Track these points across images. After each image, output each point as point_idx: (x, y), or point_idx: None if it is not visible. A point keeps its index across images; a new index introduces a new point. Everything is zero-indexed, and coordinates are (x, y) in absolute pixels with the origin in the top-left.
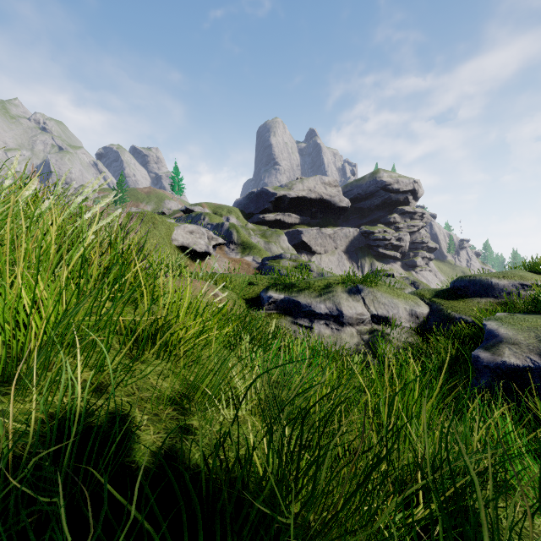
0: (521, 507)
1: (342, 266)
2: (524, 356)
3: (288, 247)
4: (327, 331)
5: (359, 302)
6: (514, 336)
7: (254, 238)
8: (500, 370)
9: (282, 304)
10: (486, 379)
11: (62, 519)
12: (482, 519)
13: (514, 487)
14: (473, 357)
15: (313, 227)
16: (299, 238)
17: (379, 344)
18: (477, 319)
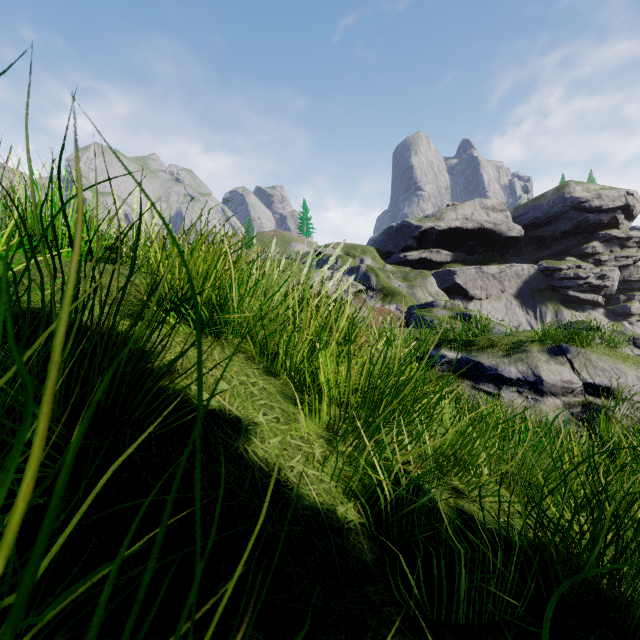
0: None
1: (512, 315)
2: None
3: (437, 291)
4: (520, 401)
5: (565, 366)
6: None
7: (395, 282)
8: None
9: (458, 365)
10: None
11: (482, 532)
12: None
13: None
14: None
15: (470, 266)
16: (451, 280)
17: (599, 422)
18: None
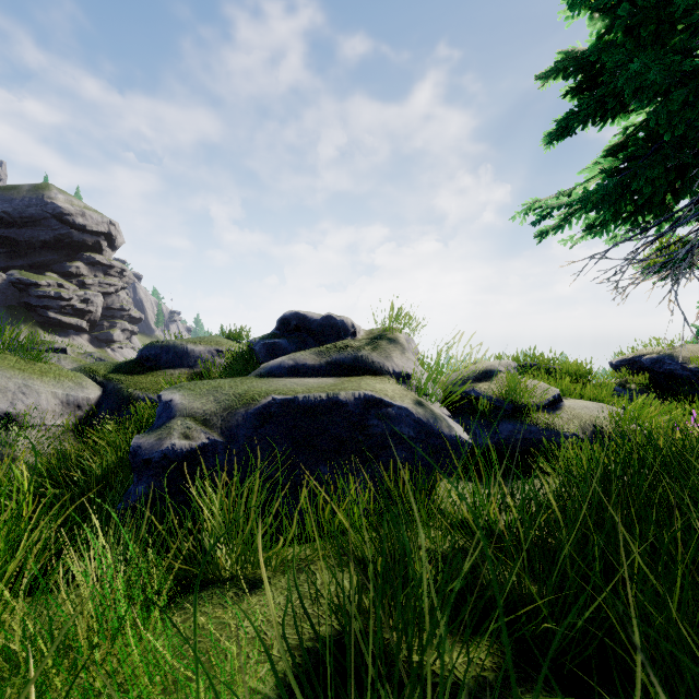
0: None
1: None
2: (199, 430)
3: None
4: None
5: None
6: (190, 404)
7: None
8: (167, 461)
9: None
10: (148, 481)
11: None
12: None
13: None
14: (133, 450)
15: None
16: None
17: None
18: None
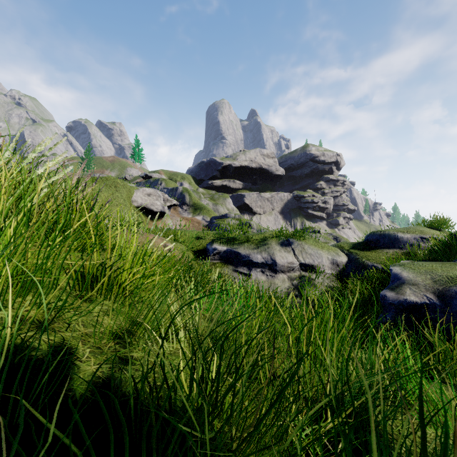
0: (416, 419)
1: (278, 225)
2: (422, 294)
3: (233, 208)
4: (263, 278)
5: (290, 252)
6: (414, 278)
7: (204, 201)
8: (402, 306)
9: (225, 255)
10: (391, 314)
11: None
12: (372, 429)
13: (411, 403)
14: (381, 296)
15: (253, 192)
16: (242, 201)
17: (306, 288)
18: (386, 267)
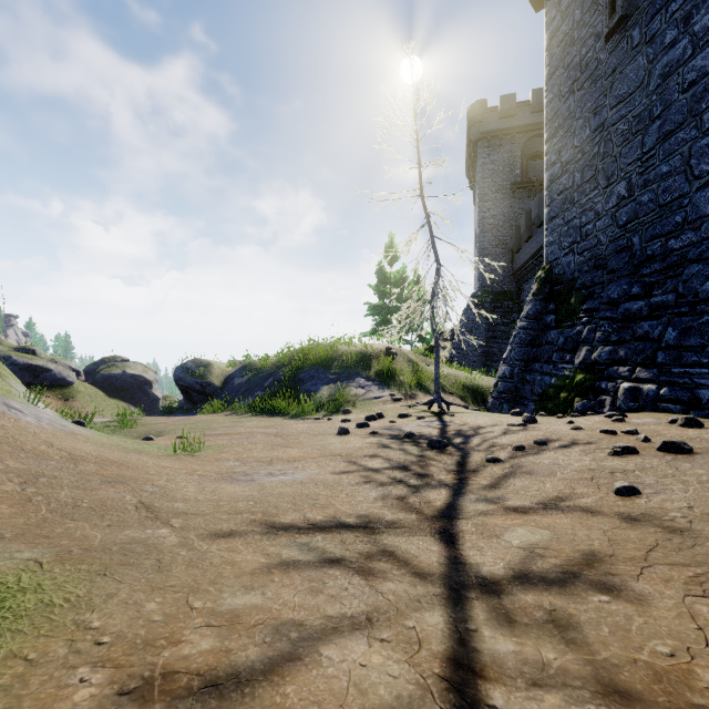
0: None
1: None
2: None
3: None
4: None
5: None
6: None
7: None
8: None
9: None
10: None
11: None
12: None
13: None
14: None
15: None
16: None
17: None
18: None
